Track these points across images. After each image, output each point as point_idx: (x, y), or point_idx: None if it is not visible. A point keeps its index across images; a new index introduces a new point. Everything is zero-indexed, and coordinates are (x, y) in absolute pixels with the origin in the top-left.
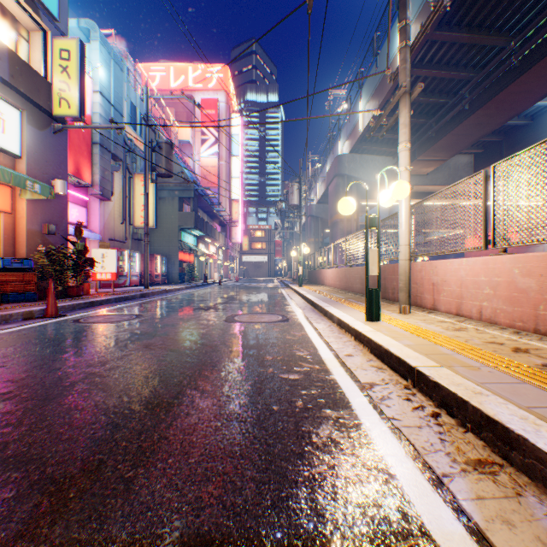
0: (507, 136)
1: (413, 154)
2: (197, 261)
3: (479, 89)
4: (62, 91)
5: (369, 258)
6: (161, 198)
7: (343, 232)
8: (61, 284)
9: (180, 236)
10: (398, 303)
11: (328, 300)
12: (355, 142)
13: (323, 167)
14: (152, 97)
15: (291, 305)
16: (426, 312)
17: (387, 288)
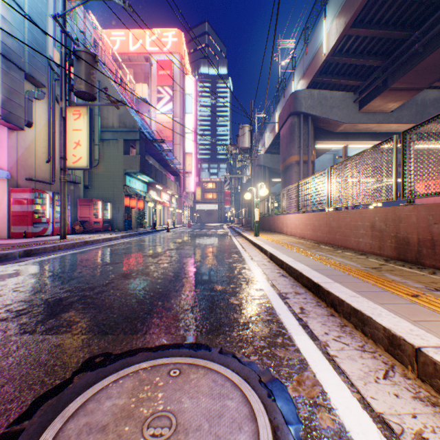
0: None
1: (383, 83)
2: (149, 208)
3: None
4: None
5: None
6: (105, 141)
7: (298, 175)
8: None
9: (125, 180)
10: None
11: (352, 281)
12: (316, 72)
13: (272, 116)
14: None
15: (262, 284)
16: None
17: None
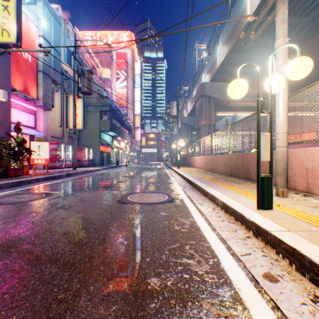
0: (315, 68)
1: (252, 80)
2: (113, 152)
3: (306, 29)
4: (4, 24)
5: (261, 143)
6: (89, 111)
7: (205, 132)
8: (2, 167)
9: (101, 135)
10: (276, 187)
11: (203, 180)
12: (214, 73)
13: (191, 92)
14: (78, 40)
15: (174, 183)
16: (302, 195)
17: (250, 171)
